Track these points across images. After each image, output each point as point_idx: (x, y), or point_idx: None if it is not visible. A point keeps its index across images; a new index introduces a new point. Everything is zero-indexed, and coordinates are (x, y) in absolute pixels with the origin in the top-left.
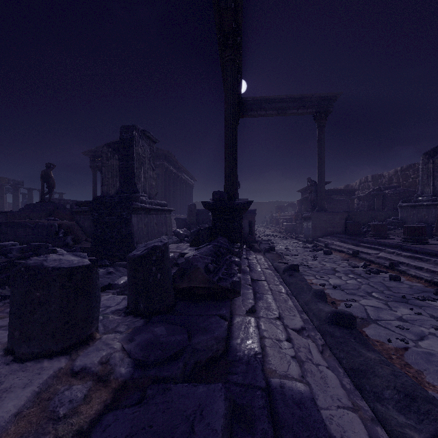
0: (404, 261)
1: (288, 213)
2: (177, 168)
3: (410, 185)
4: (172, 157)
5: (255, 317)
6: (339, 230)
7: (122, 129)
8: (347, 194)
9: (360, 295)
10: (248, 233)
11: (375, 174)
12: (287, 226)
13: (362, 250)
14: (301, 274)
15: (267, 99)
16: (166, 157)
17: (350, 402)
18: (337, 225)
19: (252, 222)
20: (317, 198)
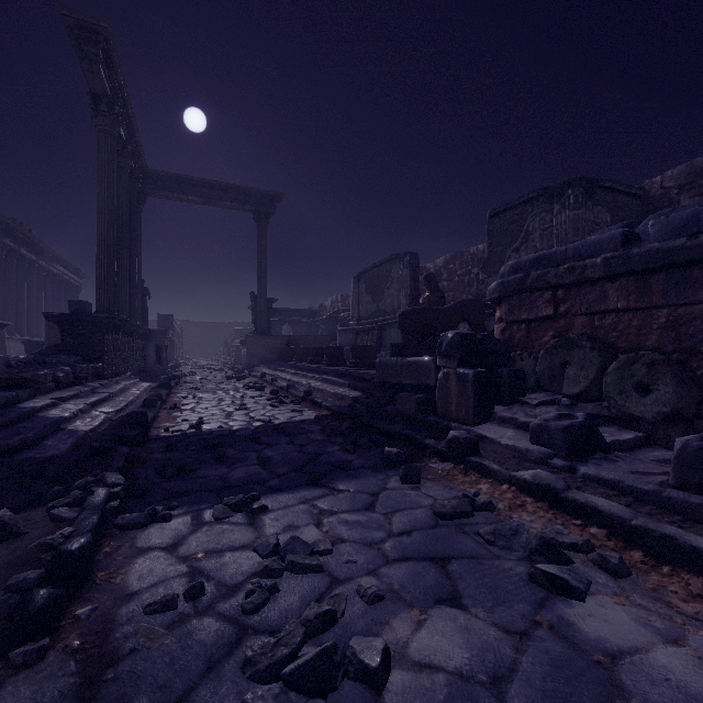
0: (288, 377)
1: None
2: (39, 251)
3: None
4: (24, 232)
5: (62, 403)
6: (280, 357)
7: None
8: (308, 316)
9: (209, 400)
10: (154, 362)
11: (343, 294)
12: (237, 356)
13: (273, 373)
14: (178, 393)
15: (188, 180)
16: (10, 230)
17: (97, 424)
18: (277, 351)
19: (162, 346)
20: (258, 318)
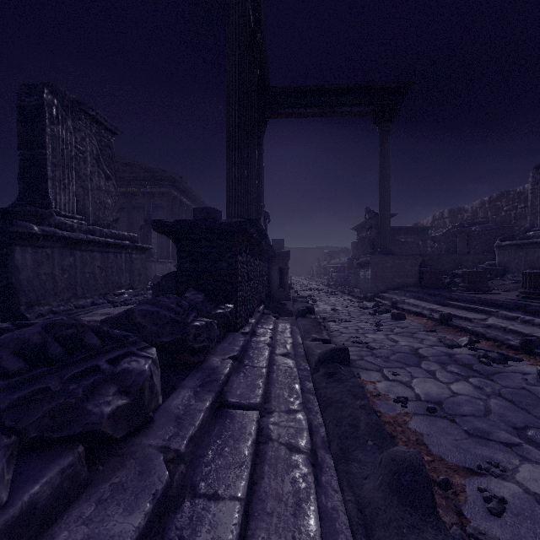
0: None
1: (339, 260)
2: (192, 199)
3: (502, 220)
4: (182, 183)
5: None
6: (411, 281)
7: (23, 88)
8: (418, 233)
9: (504, 444)
10: (277, 286)
11: (453, 208)
12: (337, 277)
13: (454, 312)
14: (354, 365)
15: (307, 90)
16: (174, 183)
17: None
18: (407, 274)
19: (284, 269)
20: (379, 236)
